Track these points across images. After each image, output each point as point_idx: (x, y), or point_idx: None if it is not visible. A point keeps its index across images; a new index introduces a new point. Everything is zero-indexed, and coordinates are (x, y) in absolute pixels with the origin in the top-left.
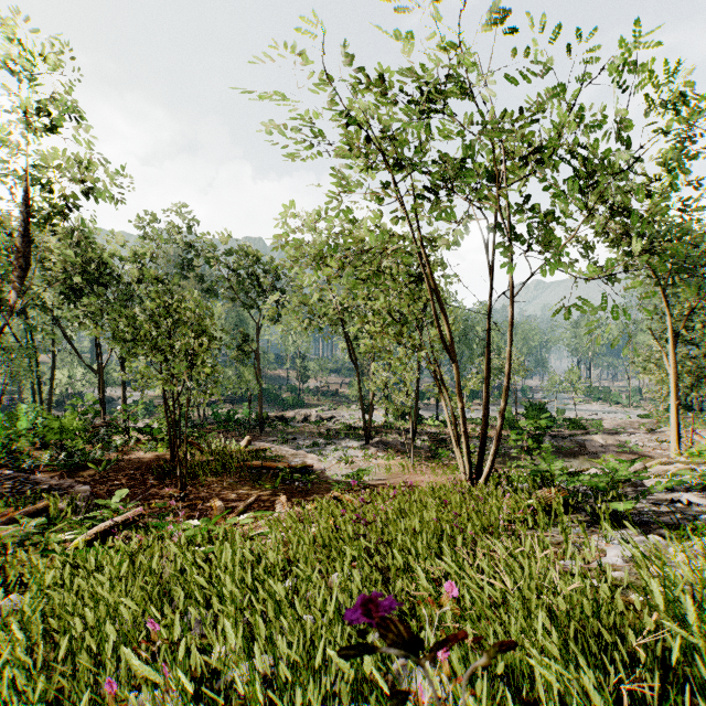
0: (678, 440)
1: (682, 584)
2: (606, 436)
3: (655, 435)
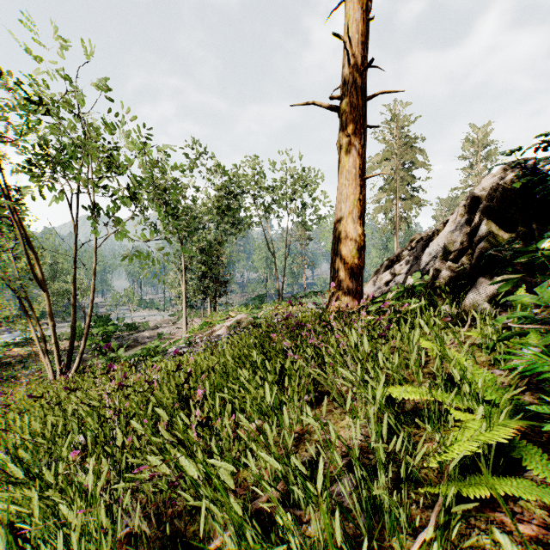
0: (187, 326)
1: (170, 364)
2: (151, 331)
3: (177, 325)
